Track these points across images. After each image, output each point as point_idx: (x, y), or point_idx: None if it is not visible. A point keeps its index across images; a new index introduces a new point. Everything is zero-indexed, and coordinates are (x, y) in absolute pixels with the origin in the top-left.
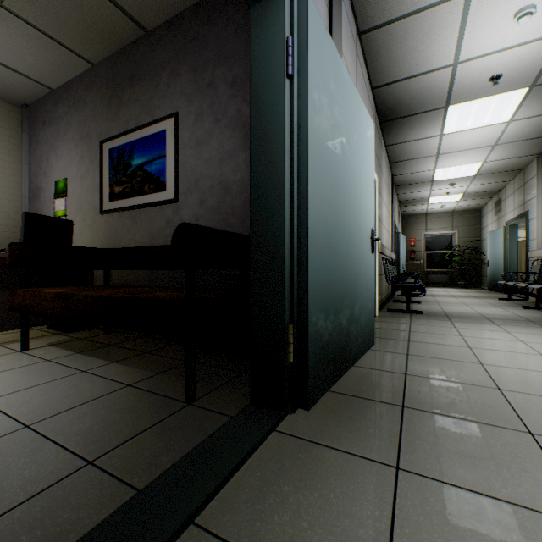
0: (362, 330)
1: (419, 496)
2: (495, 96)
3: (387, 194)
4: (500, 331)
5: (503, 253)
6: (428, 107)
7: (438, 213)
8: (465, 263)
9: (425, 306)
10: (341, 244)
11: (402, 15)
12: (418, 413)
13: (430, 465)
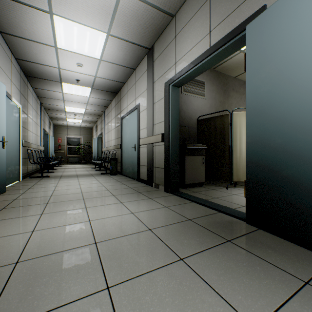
0: None
1: None
2: (81, 86)
3: (35, 113)
4: (76, 179)
5: (97, 148)
6: (52, 79)
7: (74, 127)
8: (86, 152)
9: (55, 174)
10: None
11: (26, 38)
12: (9, 208)
13: (1, 218)
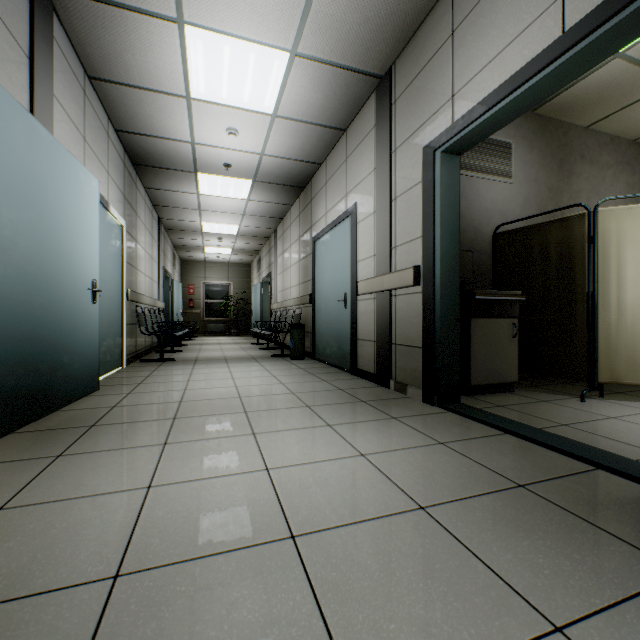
0: (76, 377)
1: (67, 462)
2: (232, 178)
3: (150, 238)
4: (224, 367)
5: (261, 305)
6: (180, 167)
7: (216, 263)
8: (239, 313)
9: (185, 354)
10: (40, 295)
11: (135, 85)
12: (104, 426)
13: (89, 448)
